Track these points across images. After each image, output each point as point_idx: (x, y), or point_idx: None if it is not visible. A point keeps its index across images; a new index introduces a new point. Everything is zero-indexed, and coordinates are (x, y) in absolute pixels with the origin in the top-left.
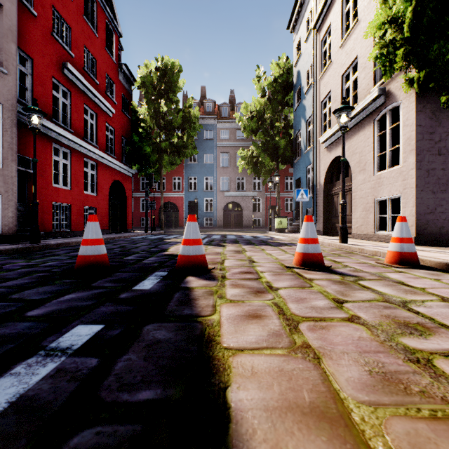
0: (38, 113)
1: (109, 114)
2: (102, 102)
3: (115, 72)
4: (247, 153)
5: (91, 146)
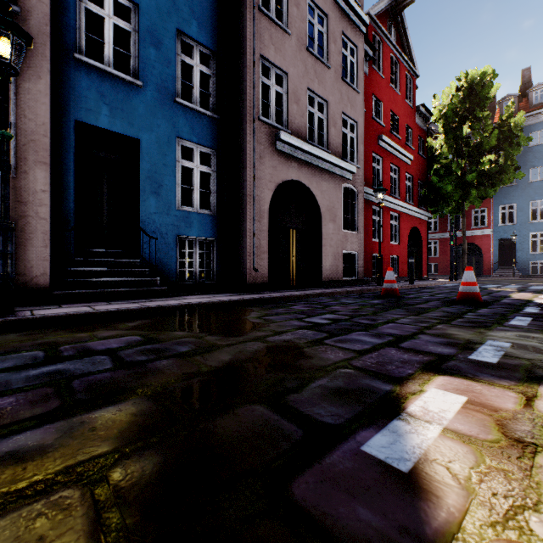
0: (383, 191)
1: (408, 162)
2: (404, 154)
3: (412, 118)
4: None
5: (396, 200)
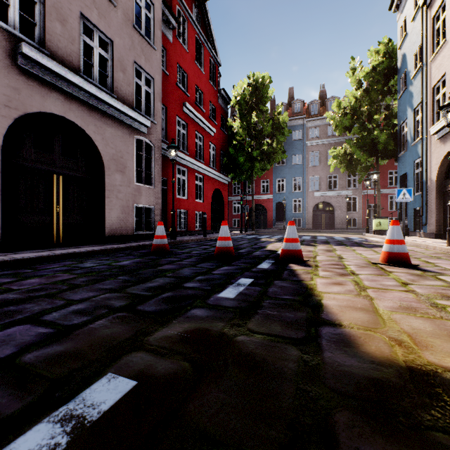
0: (175, 148)
1: (212, 134)
2: (207, 125)
3: (215, 98)
4: (339, 151)
5: (200, 163)
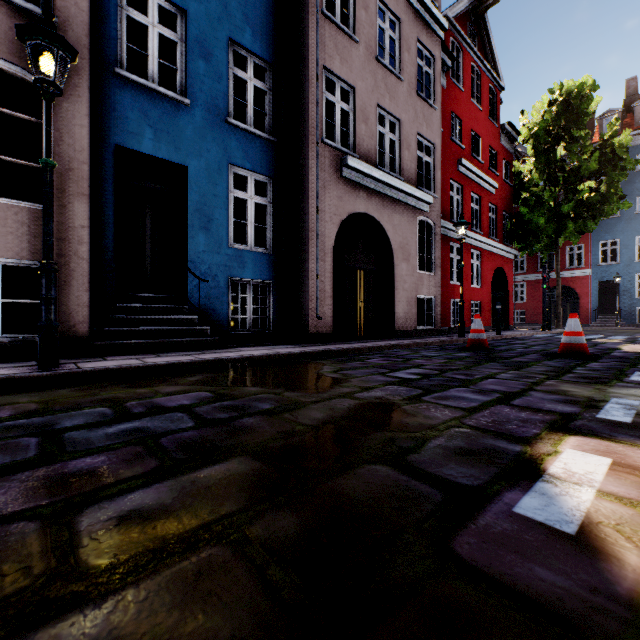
0: (465, 225)
1: (492, 191)
2: (487, 181)
3: (496, 138)
4: None
5: (478, 235)
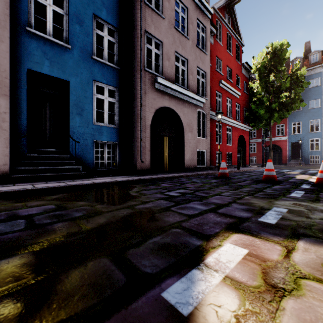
0: (221, 113)
1: (237, 97)
2: (234, 92)
3: (240, 70)
4: None
5: (230, 119)
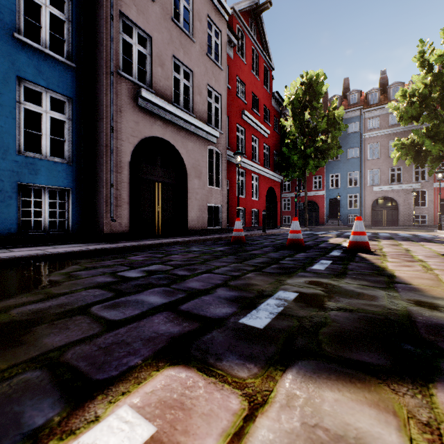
0: (241, 154)
1: (266, 135)
2: (262, 128)
3: (269, 101)
4: (404, 143)
5: (256, 164)
